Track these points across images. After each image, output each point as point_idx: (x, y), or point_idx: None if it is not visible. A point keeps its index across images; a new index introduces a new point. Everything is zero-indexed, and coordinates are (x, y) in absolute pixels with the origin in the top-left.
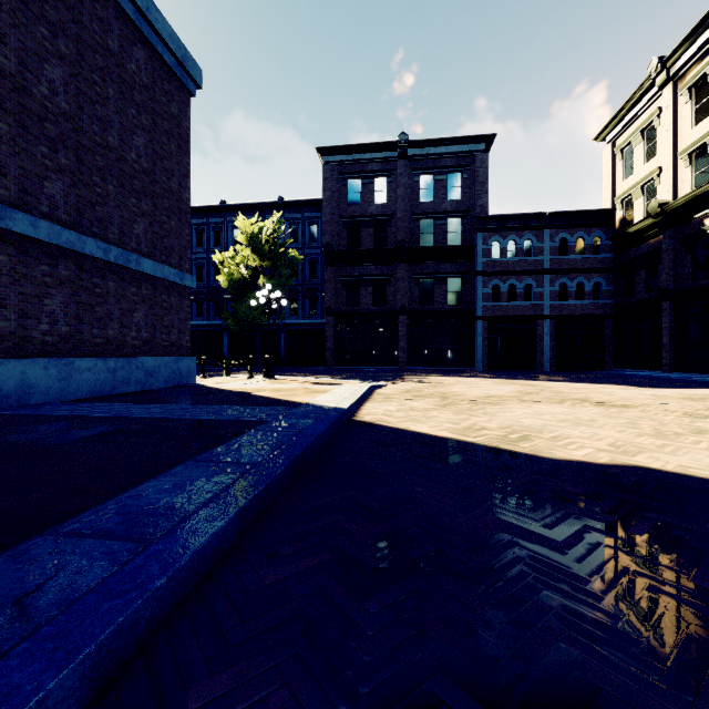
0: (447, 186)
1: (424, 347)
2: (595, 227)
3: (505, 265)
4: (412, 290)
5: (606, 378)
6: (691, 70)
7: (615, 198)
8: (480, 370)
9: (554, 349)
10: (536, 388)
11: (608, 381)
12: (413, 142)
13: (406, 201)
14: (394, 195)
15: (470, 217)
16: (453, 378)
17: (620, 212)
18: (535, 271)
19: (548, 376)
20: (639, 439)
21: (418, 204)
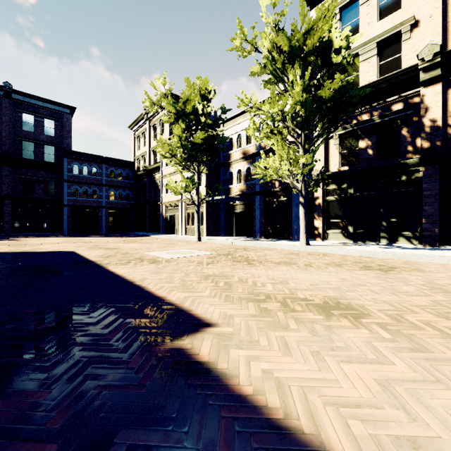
0: (44, 126)
1: (26, 221)
2: (127, 168)
3: (82, 178)
4: (16, 184)
5: (121, 235)
6: (154, 119)
7: (135, 157)
8: (66, 234)
9: (108, 223)
10: (76, 239)
11: (117, 236)
12: (17, 91)
13: (10, 126)
14: (0, 119)
15: (60, 148)
16: (40, 238)
17: (137, 164)
18: (98, 184)
19: (98, 235)
20: (71, 247)
21: (21, 130)
